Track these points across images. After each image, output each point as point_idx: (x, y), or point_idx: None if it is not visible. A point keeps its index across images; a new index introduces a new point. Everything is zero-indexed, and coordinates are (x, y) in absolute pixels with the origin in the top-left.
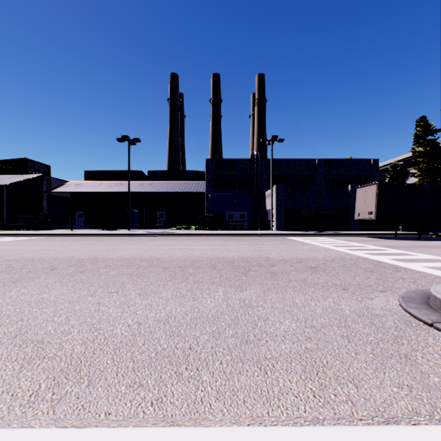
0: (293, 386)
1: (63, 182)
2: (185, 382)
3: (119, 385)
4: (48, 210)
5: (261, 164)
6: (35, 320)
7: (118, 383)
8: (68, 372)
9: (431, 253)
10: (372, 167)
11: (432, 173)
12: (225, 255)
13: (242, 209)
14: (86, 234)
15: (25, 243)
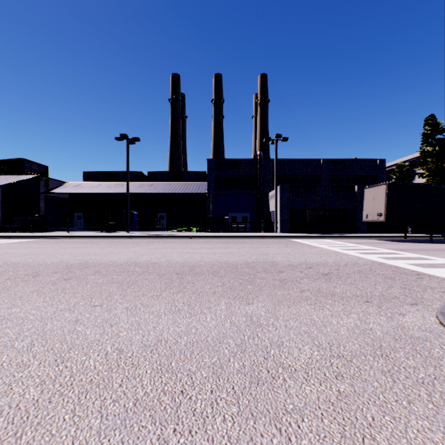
0: None
1: (61, 183)
2: None
3: None
4: (45, 212)
5: (264, 164)
6: None
7: None
8: (3, 438)
9: None
10: (378, 168)
11: (441, 174)
12: (228, 259)
13: (244, 211)
14: (82, 236)
15: (16, 246)
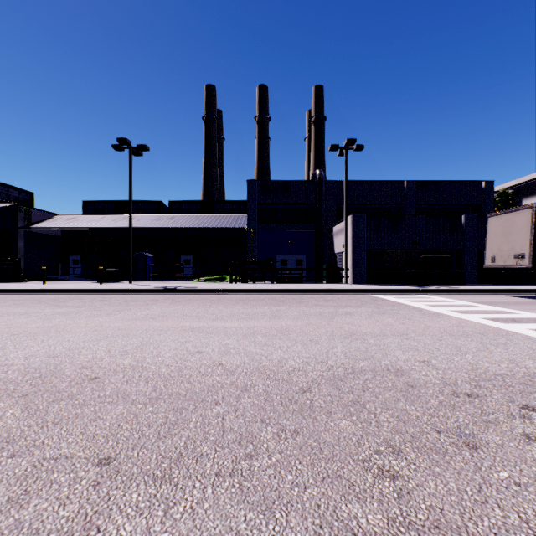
0: None
1: (51, 215)
2: None
3: None
4: (26, 254)
5: (326, 188)
6: None
7: None
8: None
9: None
10: (484, 193)
11: None
12: (281, 358)
13: (299, 253)
14: (54, 291)
15: None
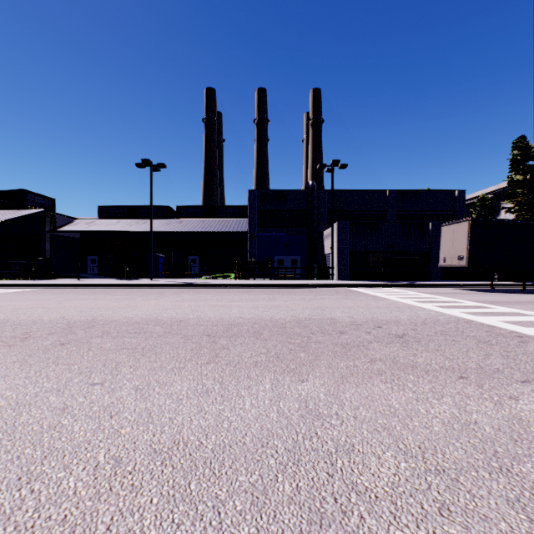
0: None
1: (71, 219)
2: None
3: None
4: (52, 254)
5: (318, 196)
6: None
7: None
8: None
9: None
10: (457, 201)
11: None
12: (274, 315)
13: (294, 253)
14: (95, 285)
15: (10, 297)
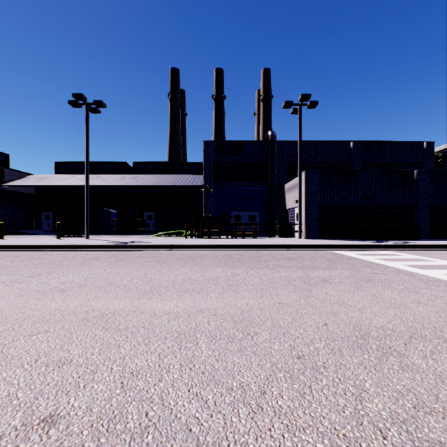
0: None
1: (24, 174)
2: None
3: None
4: None
5: (278, 148)
6: None
7: None
8: None
9: None
10: (425, 153)
11: None
12: None
13: (252, 209)
14: None
15: None
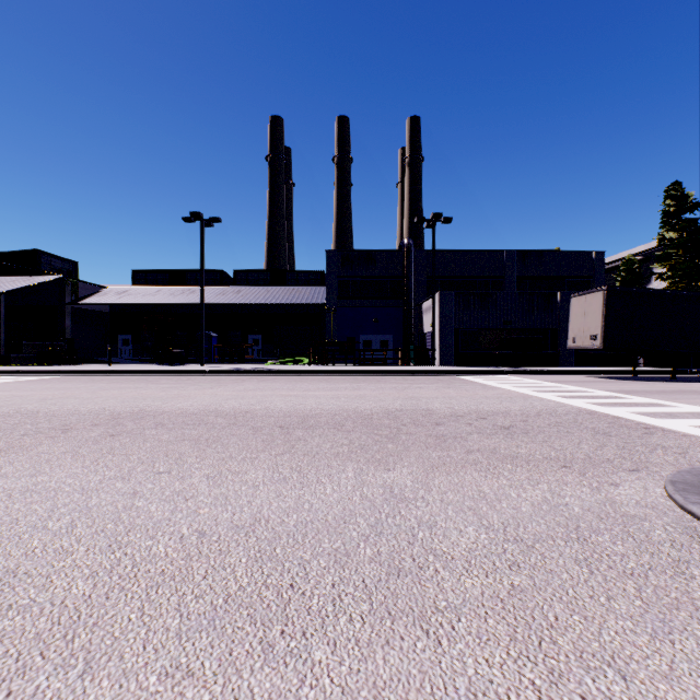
0: (495, 674)
1: (98, 288)
2: (279, 666)
3: (145, 673)
4: (73, 333)
5: (415, 259)
6: (12, 526)
7: (145, 668)
8: (49, 641)
9: (698, 403)
10: (594, 264)
11: (691, 274)
12: (358, 406)
13: (384, 332)
14: (132, 372)
15: (30, 386)
